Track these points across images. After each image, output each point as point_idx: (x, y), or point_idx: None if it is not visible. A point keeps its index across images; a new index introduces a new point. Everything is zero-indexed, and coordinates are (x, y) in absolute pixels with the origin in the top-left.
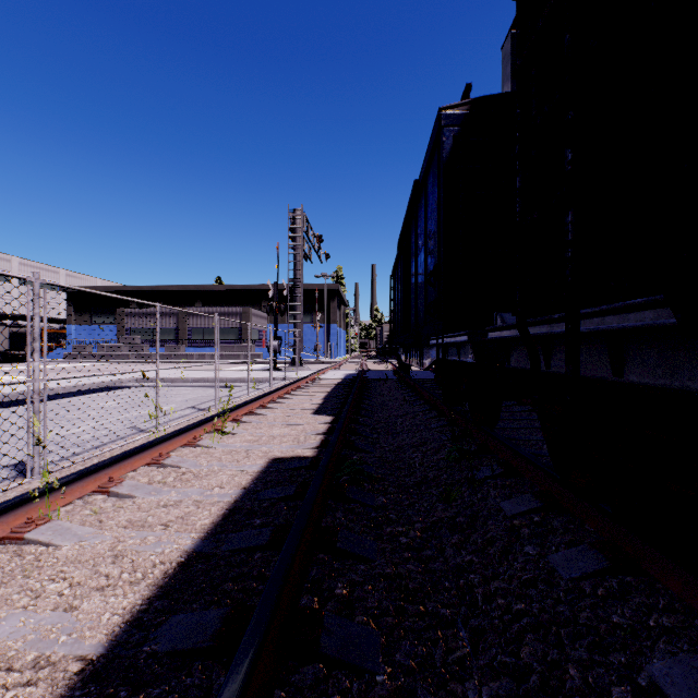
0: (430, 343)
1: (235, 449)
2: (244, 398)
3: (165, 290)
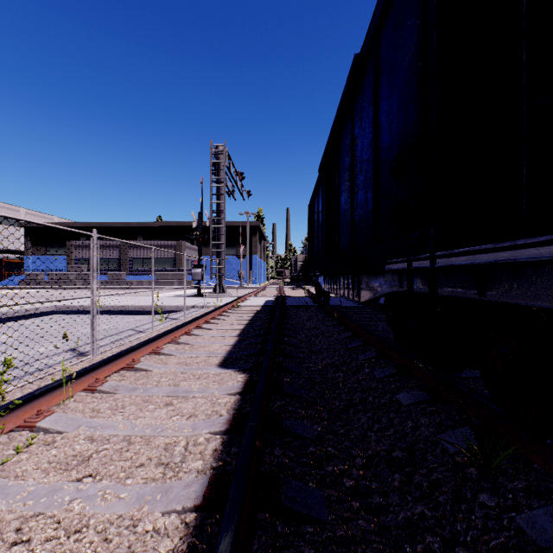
0: (384, 268)
1: None
2: (147, 334)
3: (110, 226)
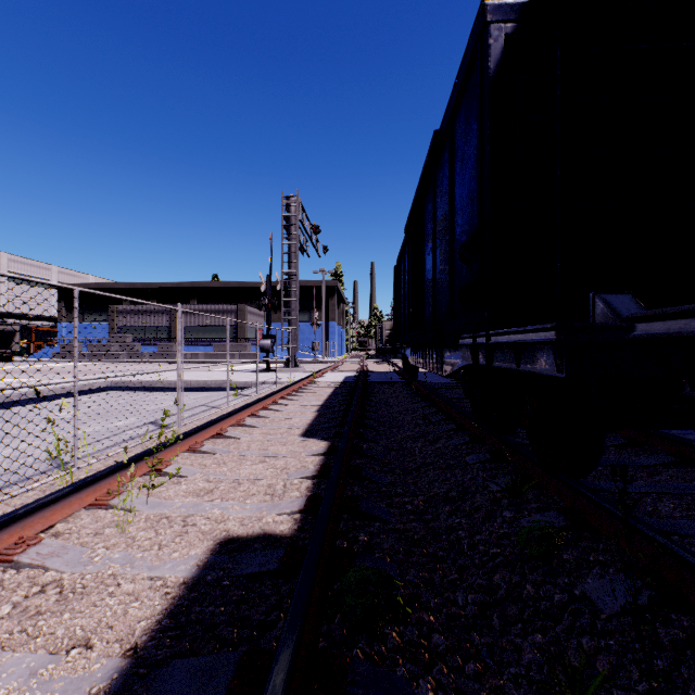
0: (459, 342)
1: (167, 514)
2: (222, 409)
3: (158, 287)
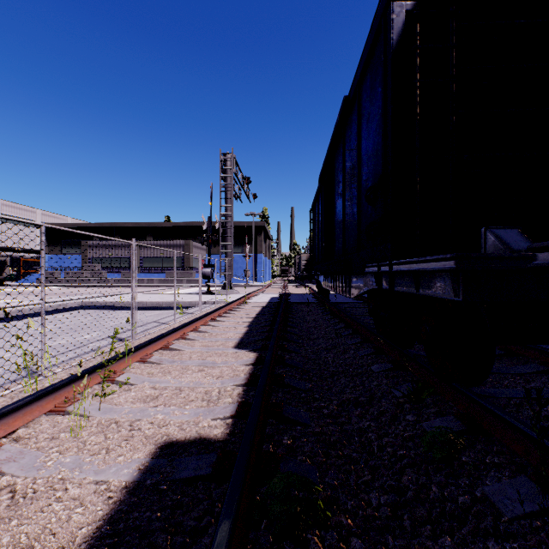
0: (365, 270)
1: (116, 419)
2: (170, 325)
3: (122, 226)
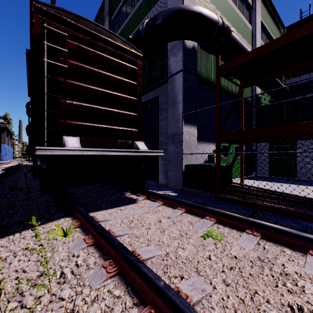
0: None
1: None
2: None
3: None
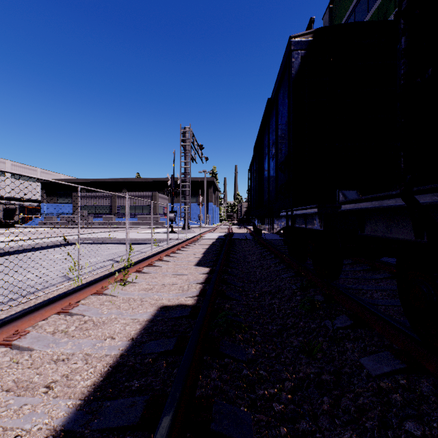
0: (280, 214)
1: (132, 297)
2: (149, 253)
3: (103, 181)
